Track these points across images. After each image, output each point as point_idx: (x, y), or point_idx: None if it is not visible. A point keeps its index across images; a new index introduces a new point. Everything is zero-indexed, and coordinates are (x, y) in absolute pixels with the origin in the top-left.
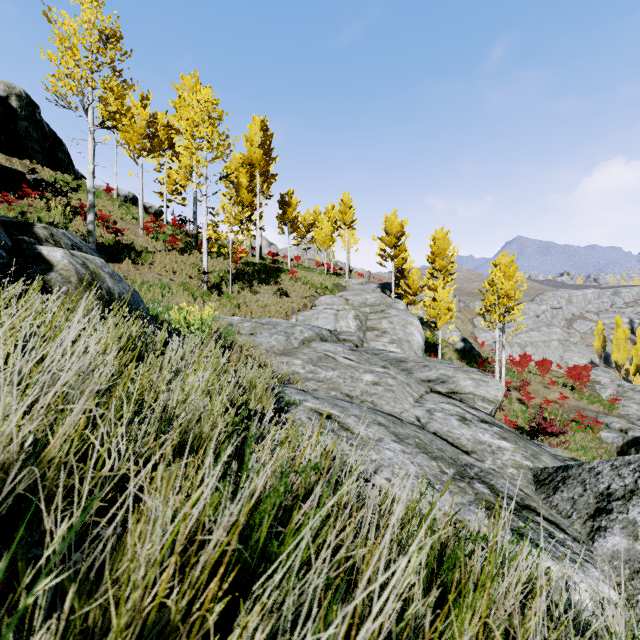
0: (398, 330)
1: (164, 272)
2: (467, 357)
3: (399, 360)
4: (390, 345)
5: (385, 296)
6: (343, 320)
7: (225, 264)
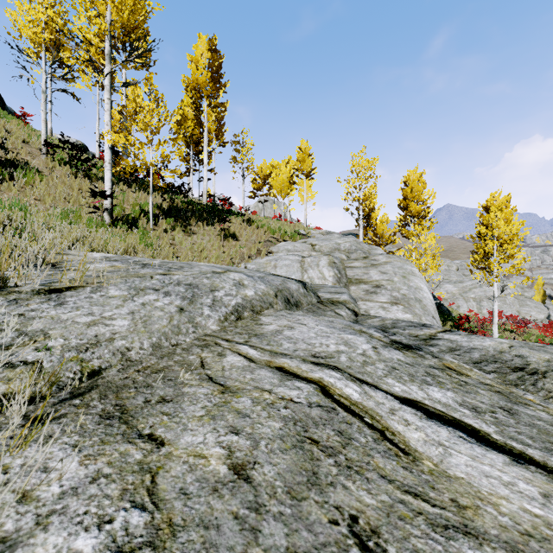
0: (398, 283)
1: (48, 197)
2: (440, 314)
3: (514, 365)
4: (393, 307)
5: (360, 241)
6: (313, 268)
7: (157, 200)
